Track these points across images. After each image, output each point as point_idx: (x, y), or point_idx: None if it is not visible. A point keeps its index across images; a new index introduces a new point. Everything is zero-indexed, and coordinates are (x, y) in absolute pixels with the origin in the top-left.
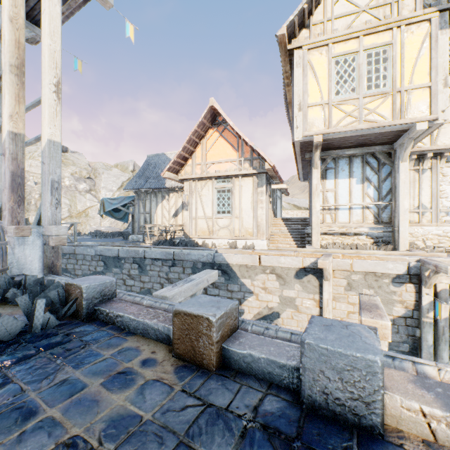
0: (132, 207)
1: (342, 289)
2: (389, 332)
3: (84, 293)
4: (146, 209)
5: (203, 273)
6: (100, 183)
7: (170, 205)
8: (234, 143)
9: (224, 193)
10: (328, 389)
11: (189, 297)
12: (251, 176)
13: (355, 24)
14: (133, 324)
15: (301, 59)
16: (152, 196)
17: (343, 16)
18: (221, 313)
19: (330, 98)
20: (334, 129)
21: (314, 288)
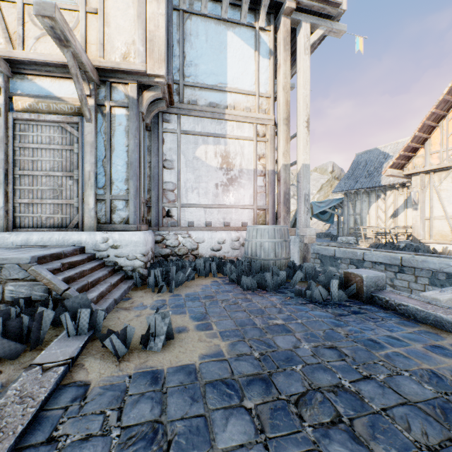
0: (340, 209)
1: None
2: None
3: (364, 281)
4: (356, 211)
5: None
6: None
7: (386, 205)
8: None
9: None
10: None
11: None
12: None
13: None
14: (420, 314)
15: None
16: (363, 196)
17: None
18: None
19: None
20: None
21: None
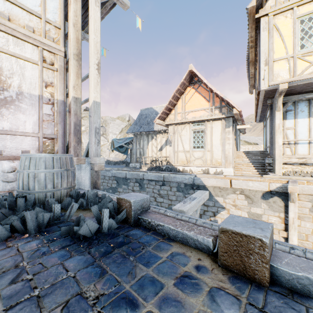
0: (131, 145)
1: (307, 210)
2: None
3: (132, 206)
4: (141, 146)
5: (199, 193)
6: (109, 130)
7: (157, 143)
8: (206, 96)
9: (198, 133)
10: None
11: (195, 212)
12: (220, 120)
13: None
14: (172, 233)
15: (267, 24)
16: (145, 137)
17: None
18: (269, 235)
19: (295, 52)
20: (299, 77)
21: (279, 208)
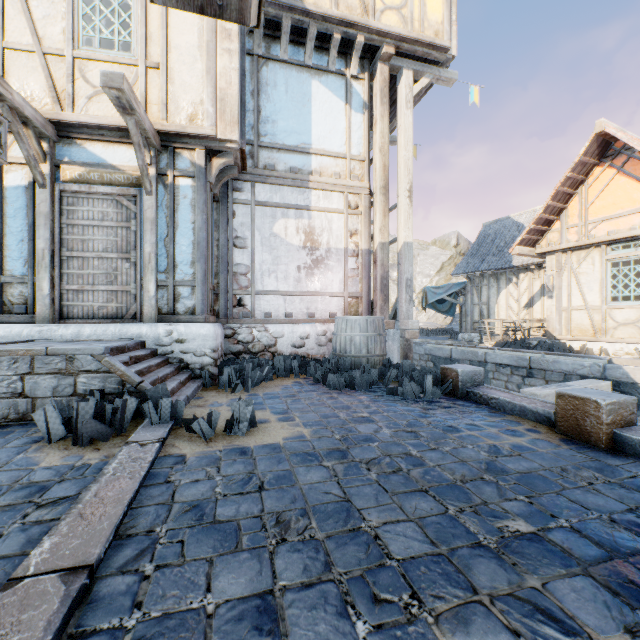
0: (462, 297)
1: None
2: None
3: (459, 376)
4: (482, 299)
5: (585, 382)
6: (415, 268)
7: (519, 291)
8: None
9: (627, 265)
10: None
11: None
12: None
13: None
14: (508, 406)
15: None
16: (491, 280)
17: None
18: (612, 401)
19: None
20: None
21: None
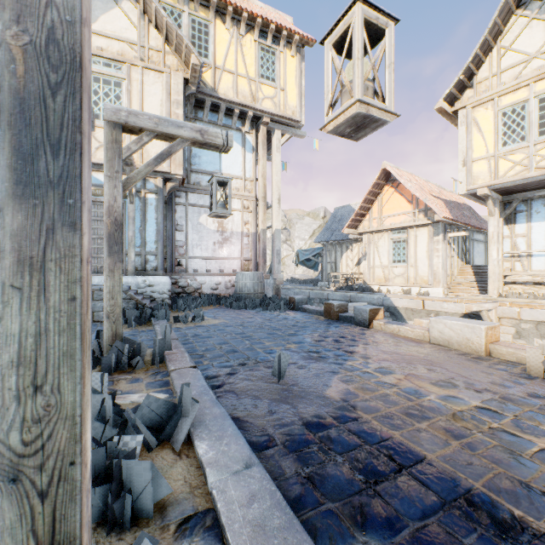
0: (320, 257)
1: (510, 337)
2: (424, 325)
3: (296, 300)
4: (332, 259)
5: (355, 303)
6: (294, 233)
7: (353, 255)
8: (408, 196)
9: (399, 243)
10: (359, 319)
11: None
12: (426, 226)
13: (524, 72)
14: (313, 311)
15: (465, 117)
16: (337, 247)
17: (510, 68)
18: (338, 303)
19: (496, 151)
20: (500, 180)
21: None
